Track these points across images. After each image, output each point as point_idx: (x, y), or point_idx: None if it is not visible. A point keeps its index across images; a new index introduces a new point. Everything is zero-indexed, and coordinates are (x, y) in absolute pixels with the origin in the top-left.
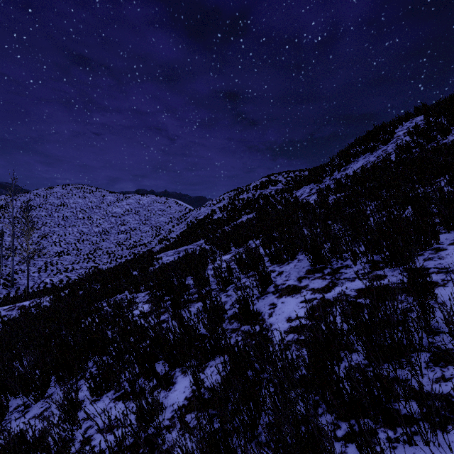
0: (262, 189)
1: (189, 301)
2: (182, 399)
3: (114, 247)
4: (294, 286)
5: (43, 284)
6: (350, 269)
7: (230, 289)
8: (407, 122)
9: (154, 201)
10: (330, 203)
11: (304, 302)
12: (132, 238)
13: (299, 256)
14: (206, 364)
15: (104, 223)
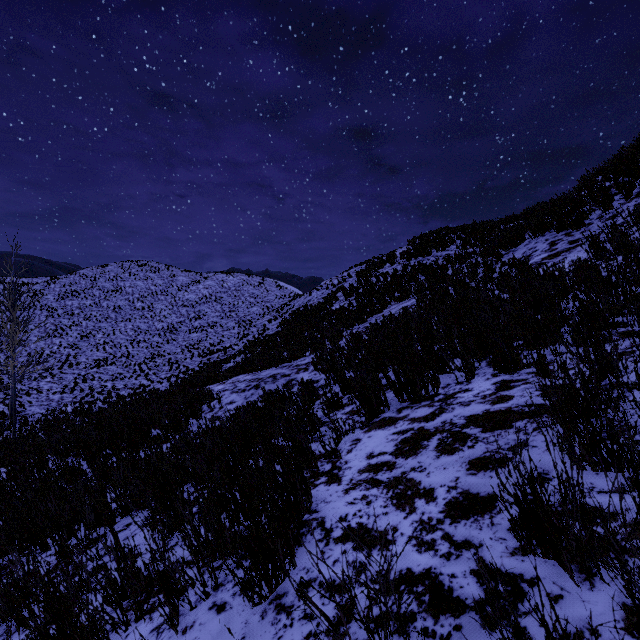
0: (418, 257)
1: None
2: None
3: (181, 352)
4: None
5: (61, 414)
6: None
7: None
8: None
9: (244, 282)
10: None
11: None
12: (209, 339)
13: None
14: None
15: (171, 315)
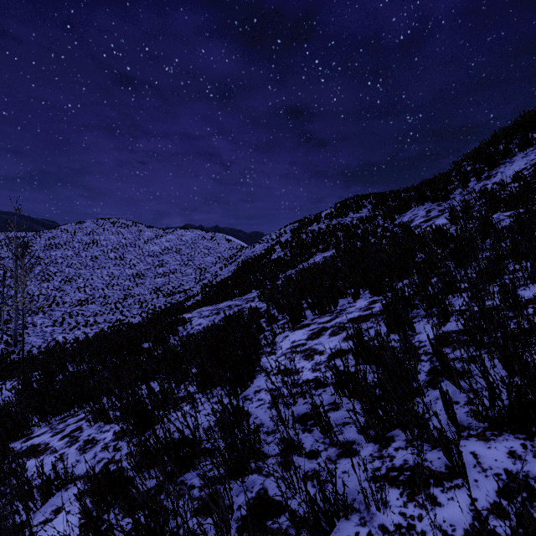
0: (339, 218)
1: None
2: None
3: (149, 294)
4: None
5: (54, 342)
6: None
7: None
8: None
9: (199, 236)
10: (505, 228)
11: None
12: (171, 283)
13: None
14: None
15: (139, 263)
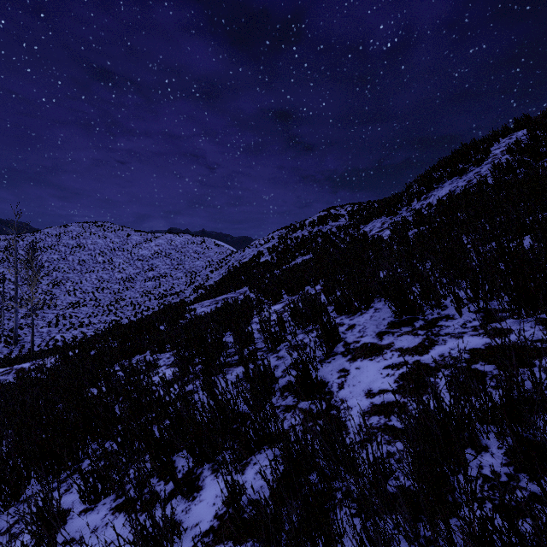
0: (320, 225)
1: (227, 365)
2: (210, 516)
3: (140, 297)
4: (372, 344)
5: (53, 341)
6: (453, 321)
7: (283, 349)
8: (505, 138)
9: (188, 241)
10: (411, 239)
11: (390, 368)
12: (162, 286)
13: (375, 304)
14: (248, 460)
15: (128, 267)
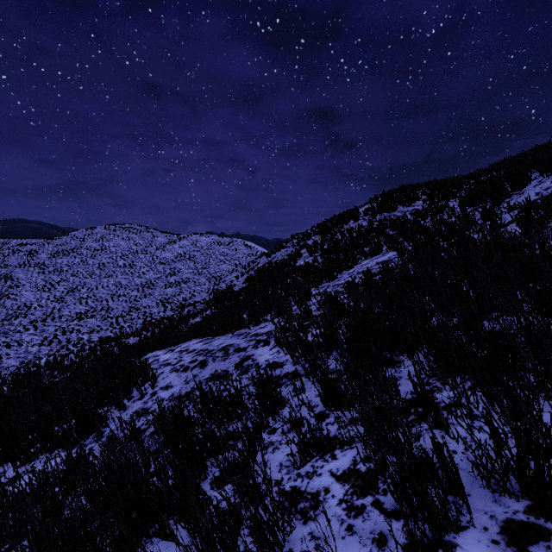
0: (384, 212)
1: None
2: None
3: (156, 306)
4: None
5: (34, 367)
6: None
7: None
8: None
9: (215, 242)
10: None
11: None
12: (182, 294)
13: None
14: None
15: (149, 272)
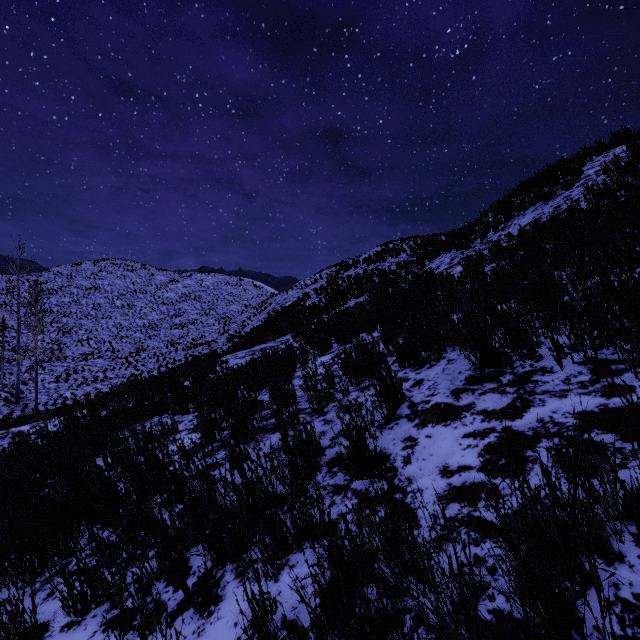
0: (377, 262)
1: (261, 430)
2: None
3: (165, 347)
4: (446, 405)
5: (62, 399)
6: (552, 376)
7: (331, 410)
8: (599, 156)
9: (222, 282)
10: (488, 275)
11: (471, 436)
12: (190, 335)
13: (448, 354)
14: (284, 561)
15: (152, 313)
